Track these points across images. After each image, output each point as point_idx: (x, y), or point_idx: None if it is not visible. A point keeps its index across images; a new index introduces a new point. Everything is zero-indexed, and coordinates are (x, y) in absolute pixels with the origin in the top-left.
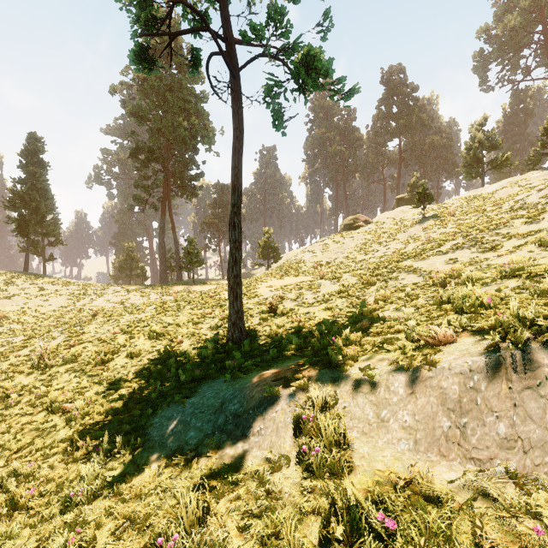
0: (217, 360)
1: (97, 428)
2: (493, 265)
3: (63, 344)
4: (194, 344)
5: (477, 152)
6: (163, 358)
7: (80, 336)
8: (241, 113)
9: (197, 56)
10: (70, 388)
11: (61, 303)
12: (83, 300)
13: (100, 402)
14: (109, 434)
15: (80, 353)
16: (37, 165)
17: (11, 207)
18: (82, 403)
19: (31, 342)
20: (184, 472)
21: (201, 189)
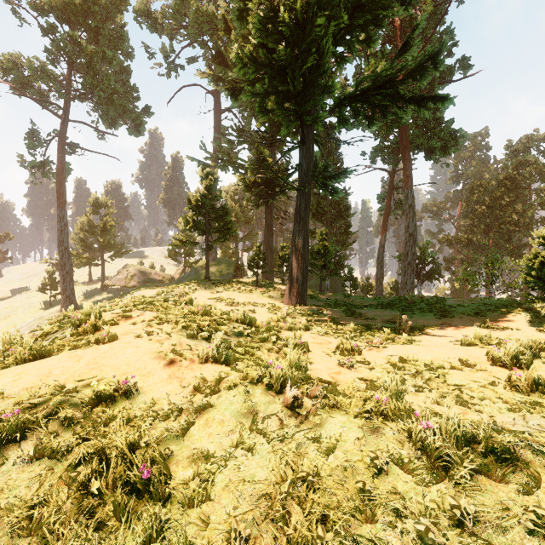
0: None
1: None
2: None
3: None
4: None
5: None
6: None
7: None
8: None
9: None
10: None
11: None
12: None
13: None
14: None
15: None
16: None
17: None
18: None
19: None
20: None
21: None
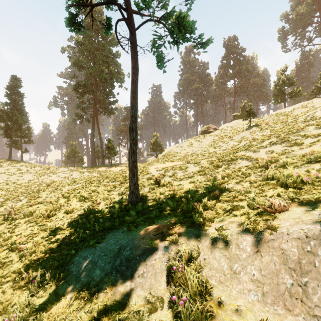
0: (121, 215)
1: (38, 263)
2: (298, 155)
3: (25, 204)
4: (107, 205)
5: (281, 87)
6: (87, 214)
7: (36, 199)
8: (136, 57)
9: (109, 22)
10: (26, 233)
11: (30, 178)
12: (43, 176)
13: (43, 243)
14: (45, 268)
15: (35, 210)
16: (16, 95)
17: (1, 120)
18: (31, 245)
19: (6, 202)
20: (87, 305)
21: (116, 110)
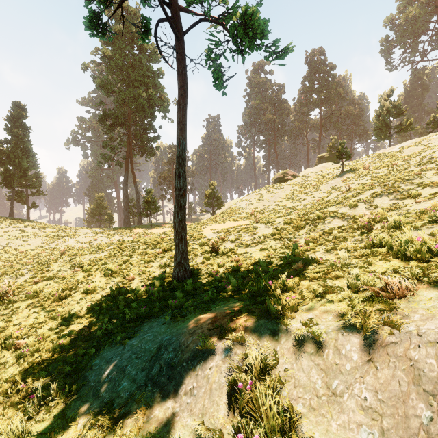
0: (163, 297)
1: (41, 367)
2: (414, 211)
3: (29, 281)
4: (144, 281)
5: (385, 118)
6: (114, 294)
7: (44, 273)
8: (185, 73)
9: (147, 24)
10: (28, 323)
11: (38, 243)
12: (57, 241)
13: (51, 338)
14: (51, 374)
15: (42, 289)
16: (20, 128)
17: None
18: (33, 340)
19: (2, 278)
20: (108, 437)
21: (158, 149)
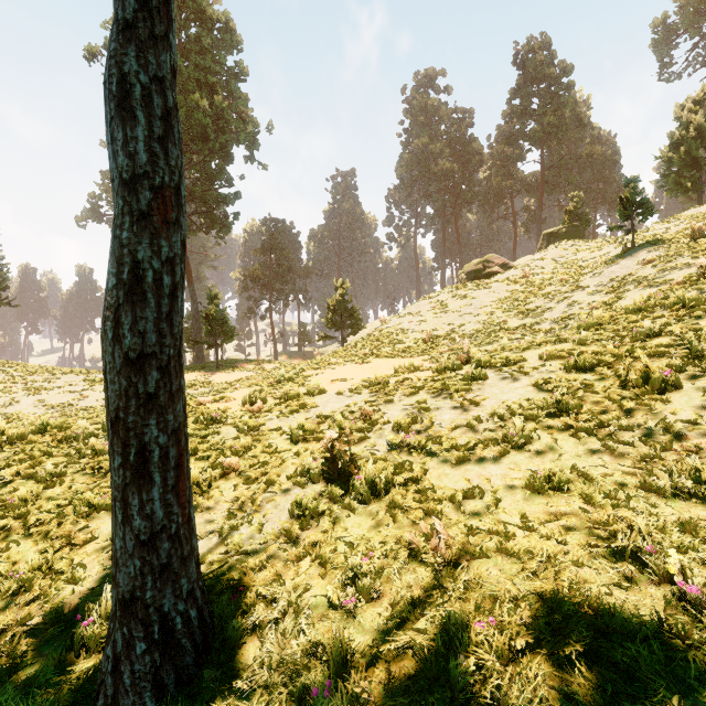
0: None
1: None
2: None
3: None
4: None
5: (694, 148)
6: None
7: None
8: None
9: None
10: None
11: None
12: None
13: None
14: None
15: None
16: None
17: None
18: None
19: None
20: None
21: (237, 219)
